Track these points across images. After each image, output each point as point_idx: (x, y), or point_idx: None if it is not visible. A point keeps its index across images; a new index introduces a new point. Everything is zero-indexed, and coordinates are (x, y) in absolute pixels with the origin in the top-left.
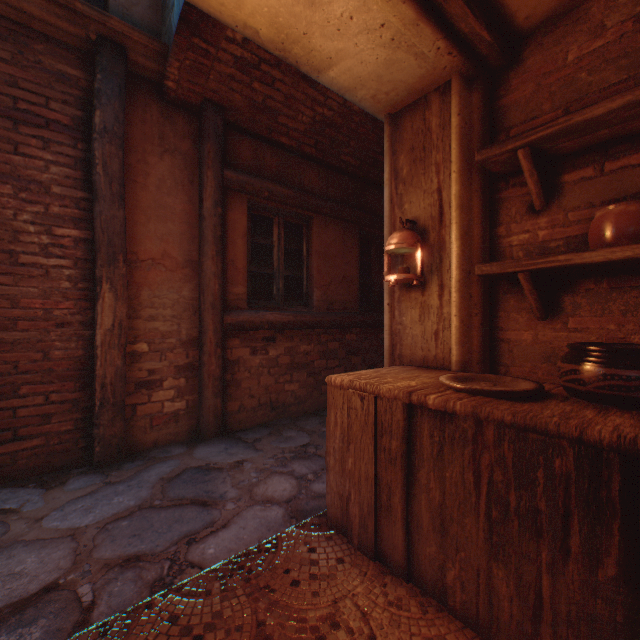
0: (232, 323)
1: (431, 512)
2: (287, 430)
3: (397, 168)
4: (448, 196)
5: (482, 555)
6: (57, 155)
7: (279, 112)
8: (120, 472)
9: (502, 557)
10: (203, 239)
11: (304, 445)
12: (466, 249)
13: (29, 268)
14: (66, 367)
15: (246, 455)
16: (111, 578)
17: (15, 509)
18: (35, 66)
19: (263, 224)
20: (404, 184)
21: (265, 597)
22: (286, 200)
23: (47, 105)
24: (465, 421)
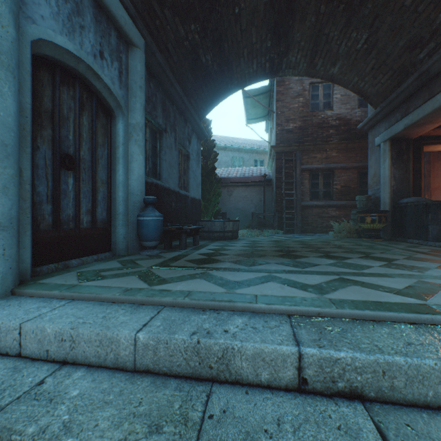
0: None
1: None
2: None
3: None
4: None
5: None
6: None
7: None
8: None
9: None
10: None
11: None
12: None
13: None
14: None
15: None
16: None
17: None
18: None
19: None
20: None
21: None
22: None
23: None
24: None
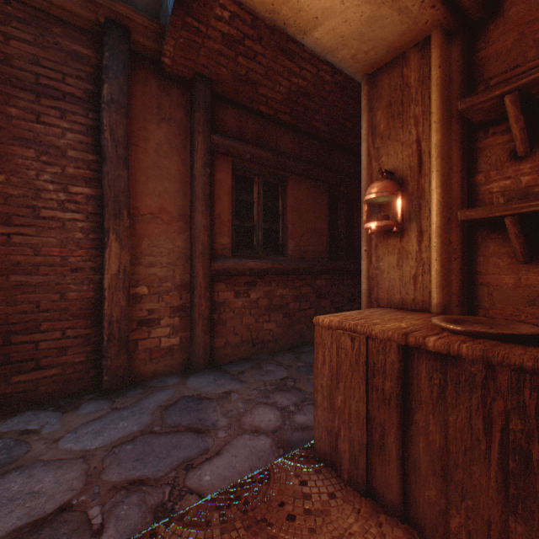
0: (219, 269)
1: (430, 455)
2: (267, 364)
3: (374, 124)
4: (427, 146)
5: (494, 506)
6: (72, 123)
7: (259, 83)
8: (124, 399)
9: (521, 512)
10: (194, 196)
11: (283, 378)
12: (446, 196)
13: (49, 221)
14: (79, 307)
15: (232, 386)
16: (118, 501)
17: (36, 430)
18: (53, 47)
19: (245, 183)
20: (381, 138)
21: (263, 531)
22: (265, 161)
23: (63, 80)
24: (472, 365)
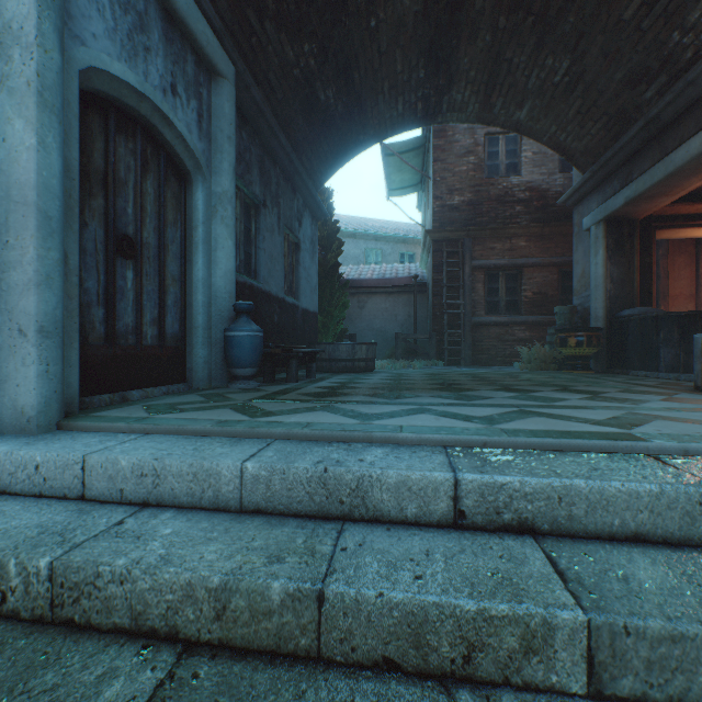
0: None
1: None
2: None
3: None
4: None
5: None
6: None
7: None
8: None
9: None
10: (697, 285)
11: None
12: None
13: None
14: None
15: None
16: None
17: None
18: None
19: None
20: None
21: None
22: None
23: None
24: None
